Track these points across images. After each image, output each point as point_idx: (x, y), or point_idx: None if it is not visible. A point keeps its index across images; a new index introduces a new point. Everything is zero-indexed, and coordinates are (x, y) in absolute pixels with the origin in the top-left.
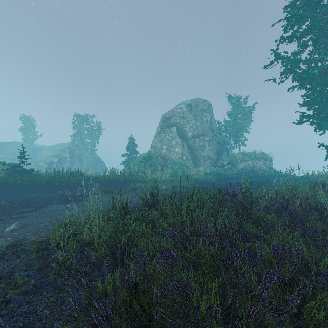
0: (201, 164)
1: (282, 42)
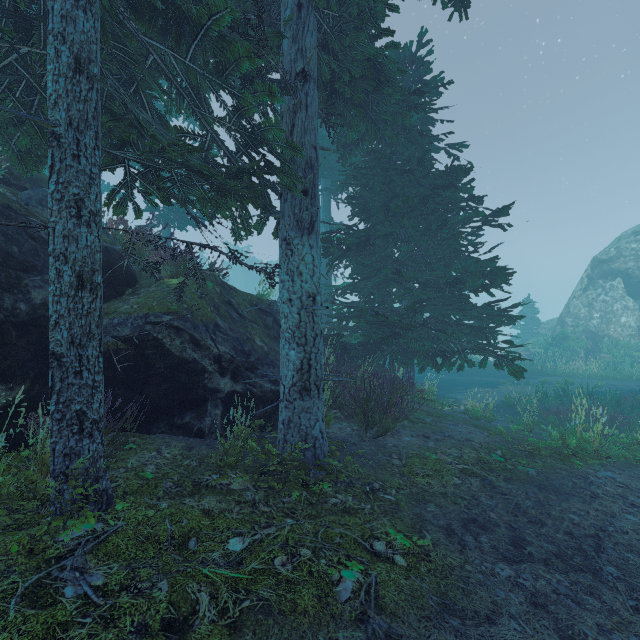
0: None
1: None
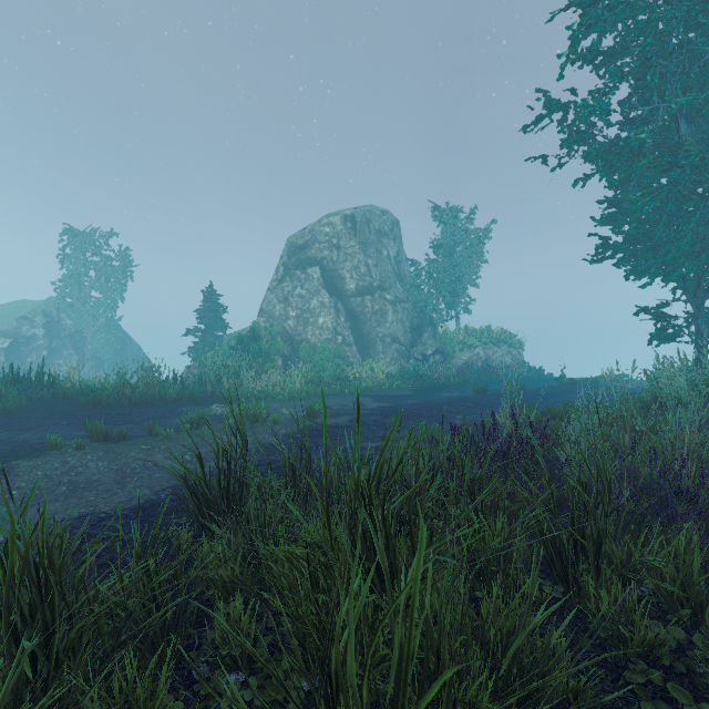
0: (377, 354)
1: (572, 62)
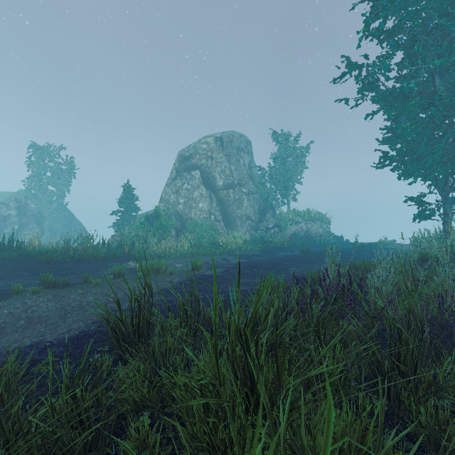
0: (237, 227)
1: (366, 37)
